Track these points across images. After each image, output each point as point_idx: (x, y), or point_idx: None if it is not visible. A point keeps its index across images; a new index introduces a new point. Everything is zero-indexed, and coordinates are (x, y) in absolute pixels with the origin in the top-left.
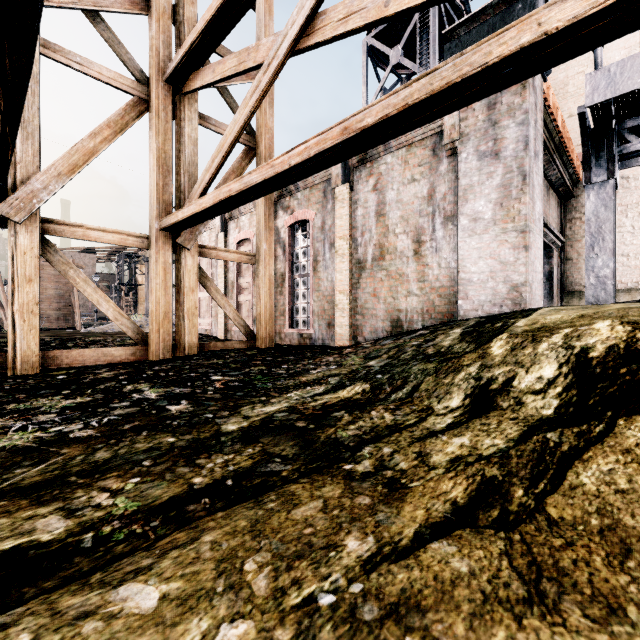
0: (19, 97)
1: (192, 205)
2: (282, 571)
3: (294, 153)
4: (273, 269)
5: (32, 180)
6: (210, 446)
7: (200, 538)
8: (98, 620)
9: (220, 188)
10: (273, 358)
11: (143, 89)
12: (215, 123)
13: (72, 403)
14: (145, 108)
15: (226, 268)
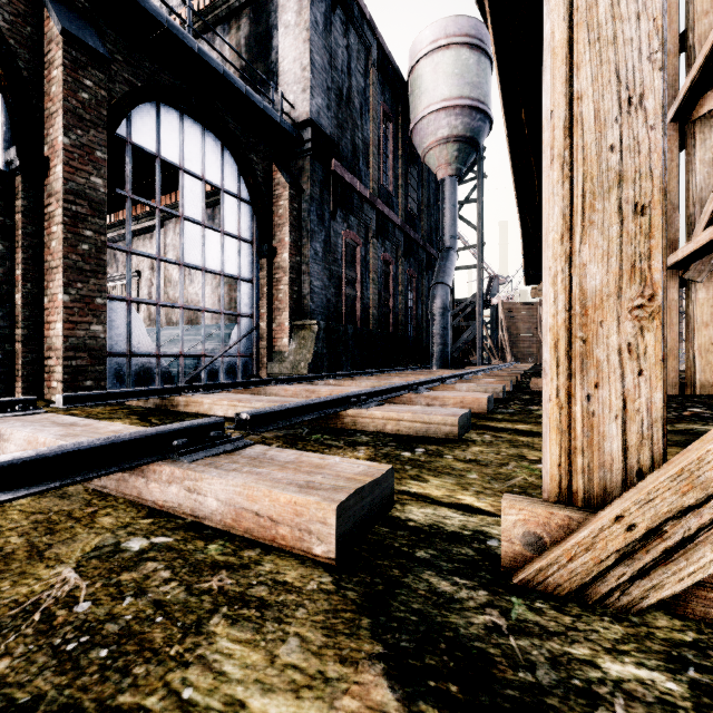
0: None
1: (689, 244)
2: None
3: None
4: None
5: None
6: None
7: None
8: None
9: None
10: None
11: None
12: None
13: None
14: None
15: None
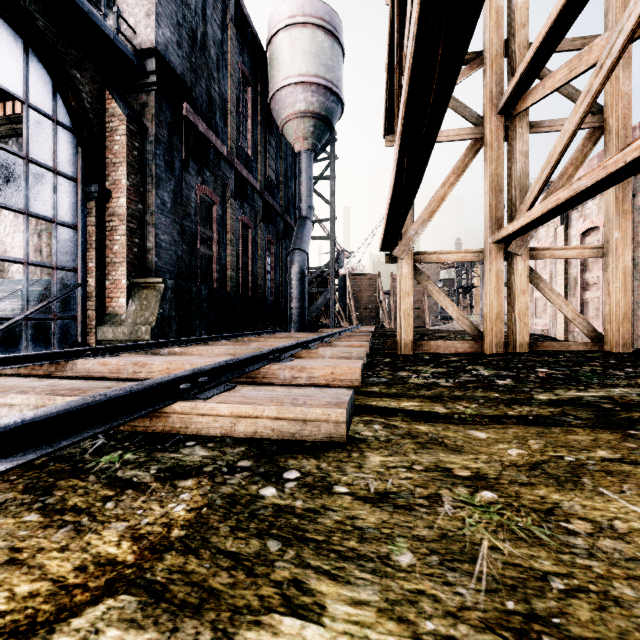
0: (413, 198)
1: (521, 218)
2: (549, 447)
3: (629, 149)
4: (630, 259)
5: (409, 230)
6: (522, 402)
7: (507, 429)
8: (463, 433)
9: (548, 199)
10: (619, 362)
11: (478, 130)
12: (548, 124)
13: (436, 371)
14: (480, 145)
15: (566, 263)
